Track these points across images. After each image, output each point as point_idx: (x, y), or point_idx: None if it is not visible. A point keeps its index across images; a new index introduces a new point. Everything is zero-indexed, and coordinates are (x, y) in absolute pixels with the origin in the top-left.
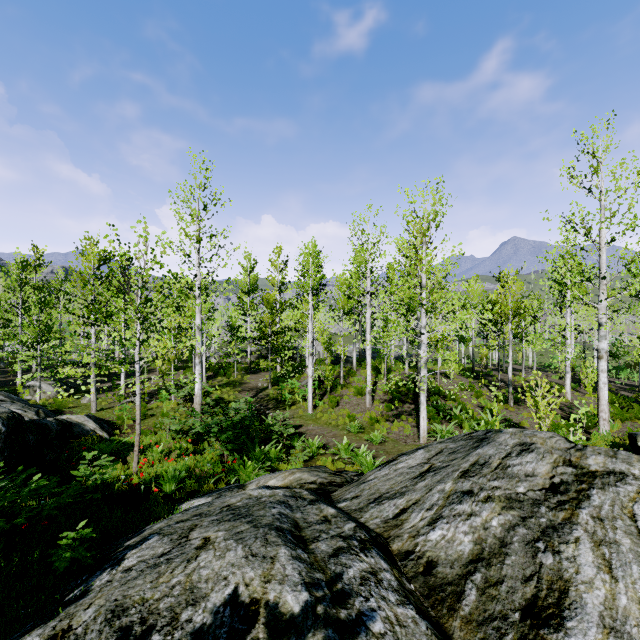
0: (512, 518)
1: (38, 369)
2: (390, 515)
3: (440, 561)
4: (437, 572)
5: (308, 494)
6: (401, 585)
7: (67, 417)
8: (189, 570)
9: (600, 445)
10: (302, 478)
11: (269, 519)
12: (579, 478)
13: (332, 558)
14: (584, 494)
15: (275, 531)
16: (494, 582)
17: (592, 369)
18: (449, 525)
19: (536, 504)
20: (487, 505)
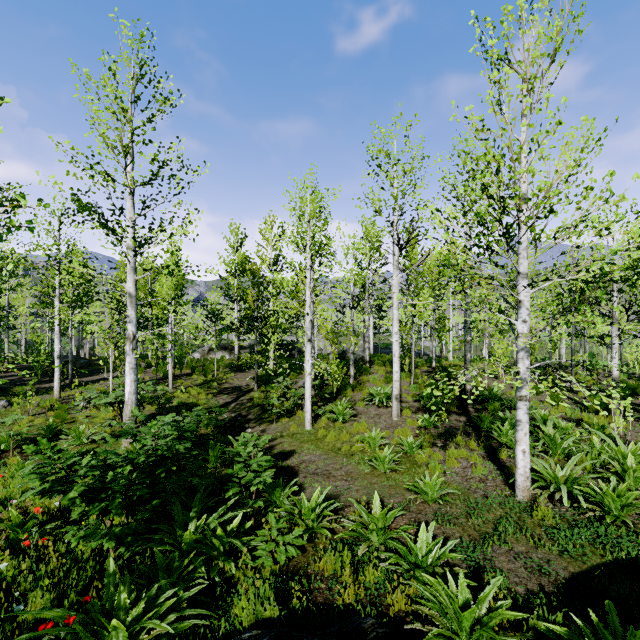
0: None
1: None
2: None
3: None
4: None
5: None
6: None
7: None
8: None
9: None
10: None
11: None
12: None
13: None
14: None
15: None
16: None
17: None
18: None
19: None
20: None
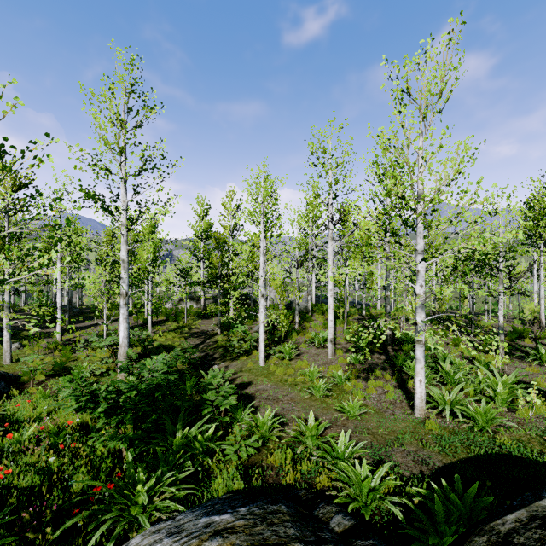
0: None
1: None
2: None
3: None
4: None
5: None
6: None
7: None
8: None
9: None
10: None
11: None
12: None
13: None
14: None
15: None
16: None
17: None
18: None
19: None
20: None
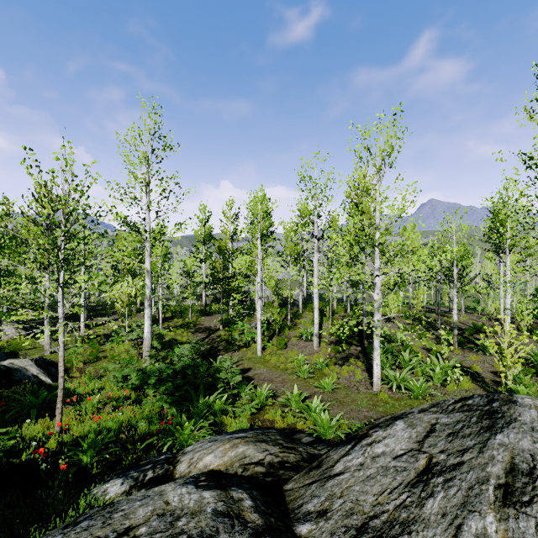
0: None
1: None
2: None
3: None
4: None
5: (251, 508)
6: None
7: (9, 362)
8: None
9: None
10: (246, 455)
11: None
12: None
13: None
14: None
15: None
16: None
17: (528, 312)
18: None
19: None
20: None
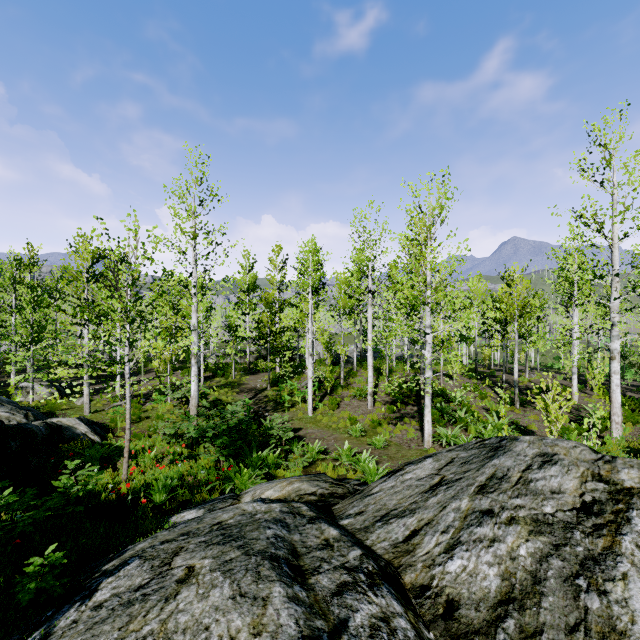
0: (543, 546)
1: (31, 370)
2: (400, 538)
3: (462, 601)
4: (460, 616)
5: (307, 510)
6: (419, 635)
7: (57, 420)
8: (165, 614)
9: (616, 451)
10: (301, 489)
11: (263, 544)
12: (614, 496)
13: (335, 597)
14: (623, 516)
15: (269, 561)
16: (531, 632)
17: (599, 370)
18: (469, 553)
19: (568, 528)
20: (511, 528)
